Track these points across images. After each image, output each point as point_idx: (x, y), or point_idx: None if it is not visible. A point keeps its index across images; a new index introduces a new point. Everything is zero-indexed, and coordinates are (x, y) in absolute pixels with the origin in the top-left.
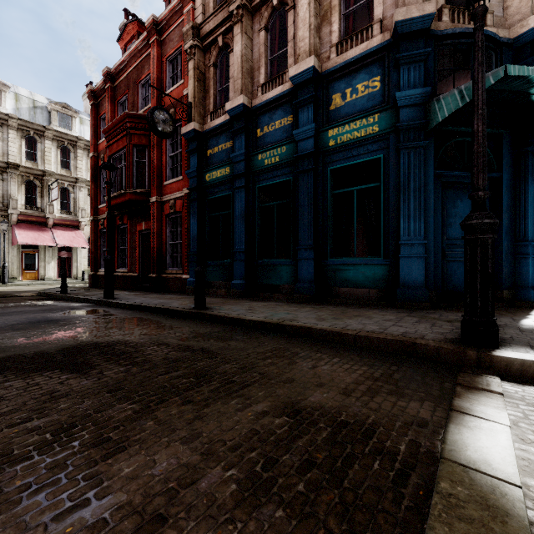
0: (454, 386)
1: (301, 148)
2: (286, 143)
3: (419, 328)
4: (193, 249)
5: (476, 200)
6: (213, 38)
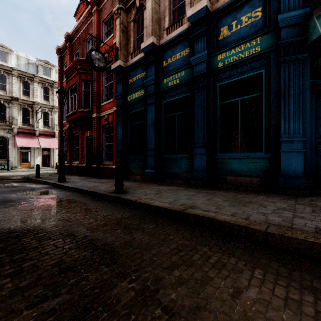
0: None
1: (196, 70)
2: (184, 69)
3: None
4: (119, 148)
5: None
6: (132, 2)
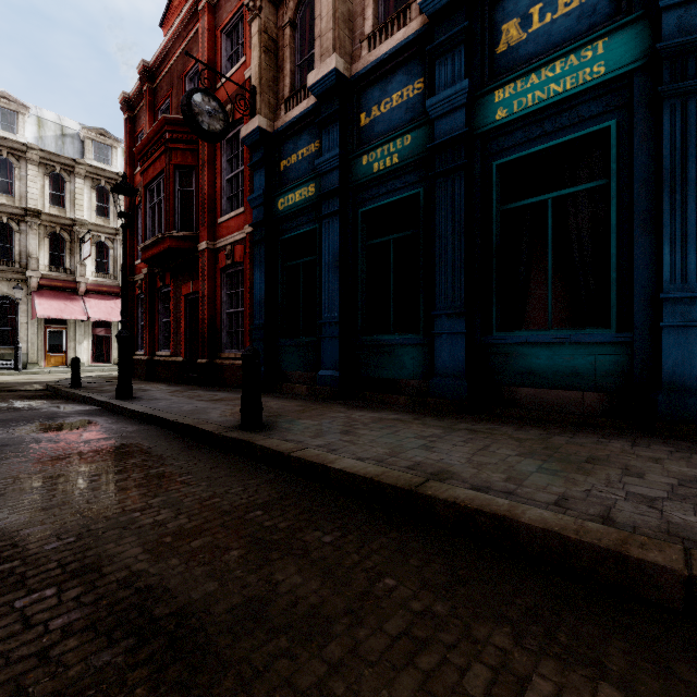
0: None
1: (441, 130)
2: (412, 129)
3: None
4: (259, 319)
5: None
6: None
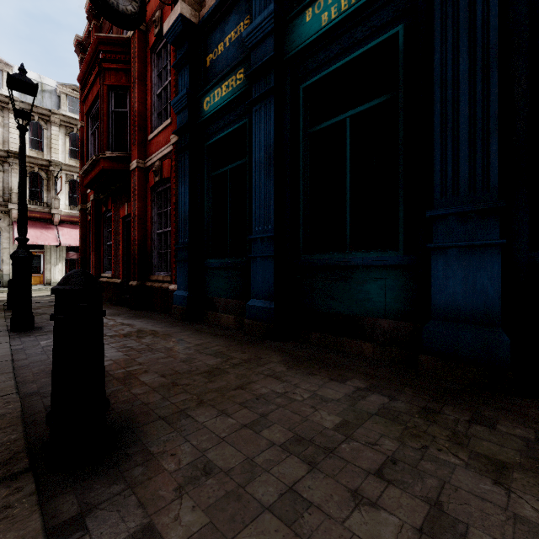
0: None
1: None
2: None
3: None
4: (183, 238)
5: None
6: None
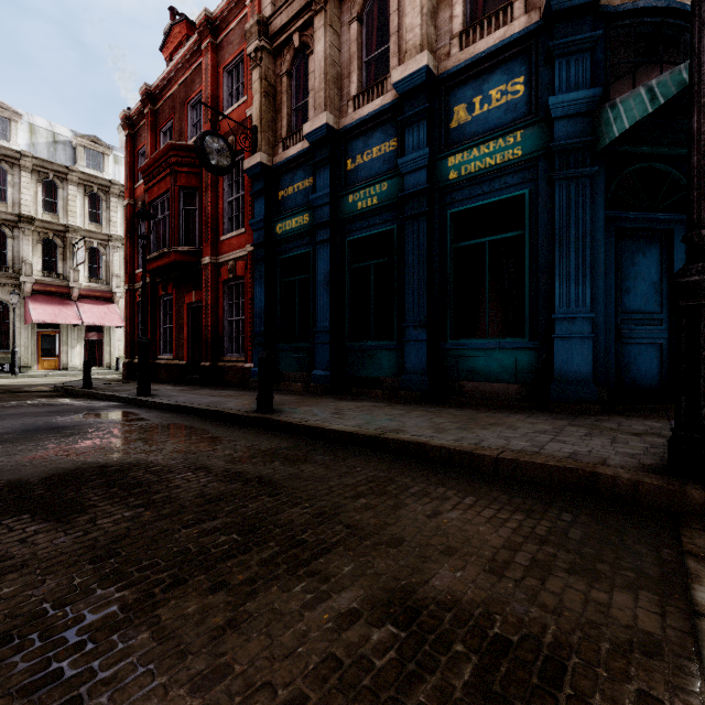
0: (680, 557)
1: (409, 183)
2: (388, 178)
3: (593, 445)
4: (260, 327)
5: (696, 244)
6: (286, 37)
